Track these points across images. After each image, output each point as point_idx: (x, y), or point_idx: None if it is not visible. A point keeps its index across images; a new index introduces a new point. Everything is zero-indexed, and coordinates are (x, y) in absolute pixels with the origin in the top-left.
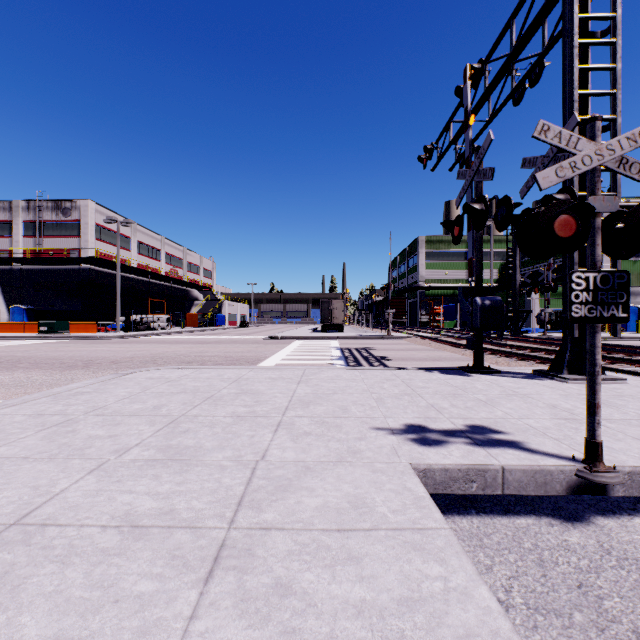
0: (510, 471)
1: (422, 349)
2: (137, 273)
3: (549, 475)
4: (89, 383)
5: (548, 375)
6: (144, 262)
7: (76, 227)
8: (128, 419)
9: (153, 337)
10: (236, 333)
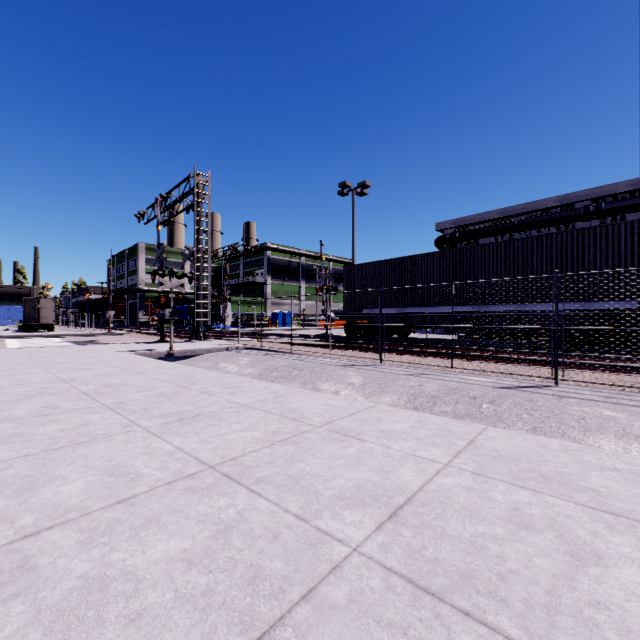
0: (152, 353)
1: (138, 339)
2: None
3: (161, 353)
4: None
5: (189, 341)
6: None
7: None
8: (5, 357)
9: None
10: None
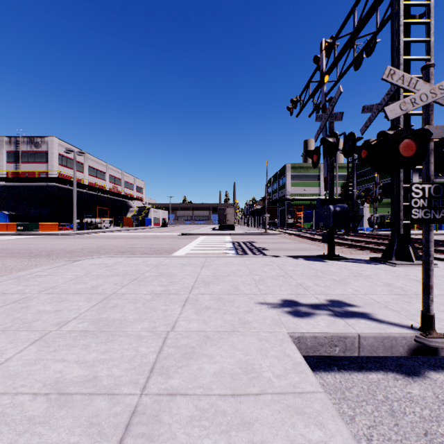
0: (364, 338)
1: (289, 242)
2: (88, 189)
3: (394, 340)
4: (46, 268)
5: (381, 261)
6: (93, 181)
7: (44, 156)
8: (71, 297)
9: (99, 234)
10: (159, 231)
